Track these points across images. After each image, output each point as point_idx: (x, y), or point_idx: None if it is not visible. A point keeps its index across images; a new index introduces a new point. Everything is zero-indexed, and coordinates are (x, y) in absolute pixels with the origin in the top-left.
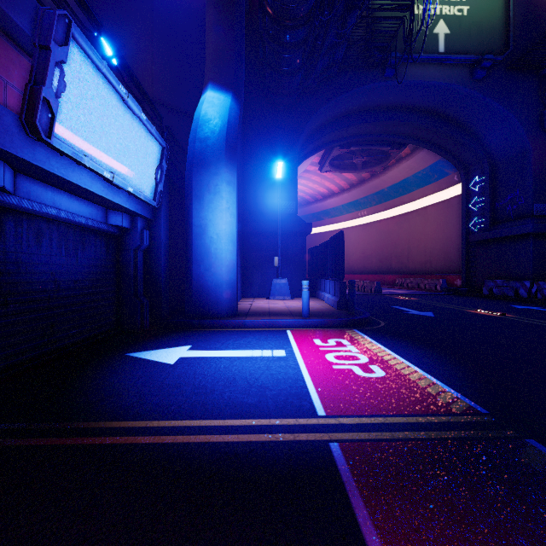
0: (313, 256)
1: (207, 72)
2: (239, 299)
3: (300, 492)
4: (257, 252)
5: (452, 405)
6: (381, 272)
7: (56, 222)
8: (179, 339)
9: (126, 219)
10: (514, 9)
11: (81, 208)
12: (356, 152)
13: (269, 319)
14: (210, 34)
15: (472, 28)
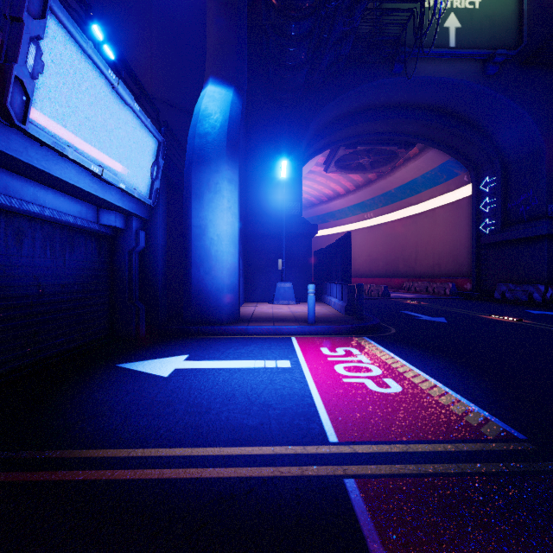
0: (319, 259)
1: (208, 66)
2: (241, 304)
3: (311, 552)
4: (260, 255)
5: (483, 428)
6: (388, 276)
7: (40, 220)
8: (176, 348)
9: (120, 219)
10: (528, 2)
11: (68, 206)
12: (362, 152)
13: (272, 325)
14: (211, 26)
15: (484, 22)
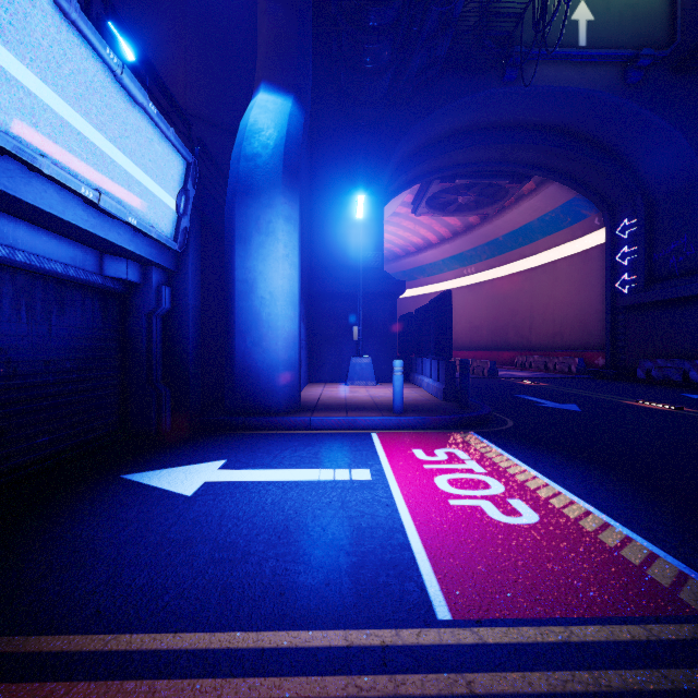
0: (406, 326)
1: (259, 69)
2: (304, 386)
3: None
4: (329, 321)
5: (683, 593)
6: (494, 348)
7: (10, 268)
8: (210, 449)
9: (134, 269)
10: None
11: (55, 249)
12: (462, 187)
13: (345, 416)
14: (263, 16)
15: (624, 13)
